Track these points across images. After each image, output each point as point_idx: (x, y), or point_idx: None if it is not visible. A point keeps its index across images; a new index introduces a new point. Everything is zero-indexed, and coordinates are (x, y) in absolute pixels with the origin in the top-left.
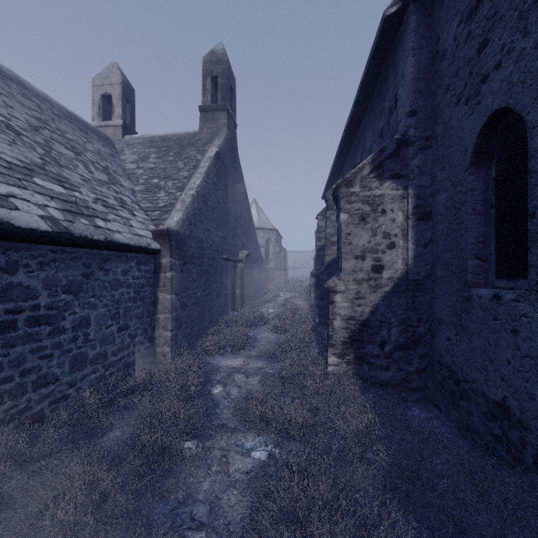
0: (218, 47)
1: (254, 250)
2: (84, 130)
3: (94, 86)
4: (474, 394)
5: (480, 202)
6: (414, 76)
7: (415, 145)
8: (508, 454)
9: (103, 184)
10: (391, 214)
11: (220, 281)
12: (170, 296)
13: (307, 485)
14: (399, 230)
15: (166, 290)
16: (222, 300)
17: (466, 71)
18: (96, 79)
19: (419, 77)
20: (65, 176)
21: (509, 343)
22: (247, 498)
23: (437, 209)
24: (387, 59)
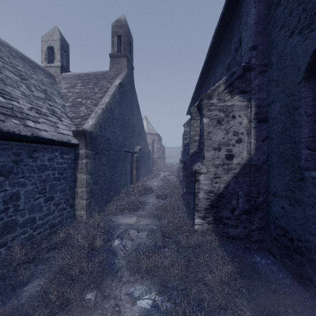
0: (122, 17)
1: (144, 146)
2: (33, 67)
3: (42, 41)
4: (307, 251)
5: (310, 106)
6: (255, 21)
7: (256, 70)
8: None
9: (40, 99)
10: (239, 119)
11: (122, 165)
12: (85, 176)
13: None
14: (244, 130)
15: (82, 172)
16: (123, 177)
17: (299, 9)
18: (43, 37)
19: (258, 22)
20: (7, 91)
21: None
22: None
23: (272, 115)
24: (233, 15)
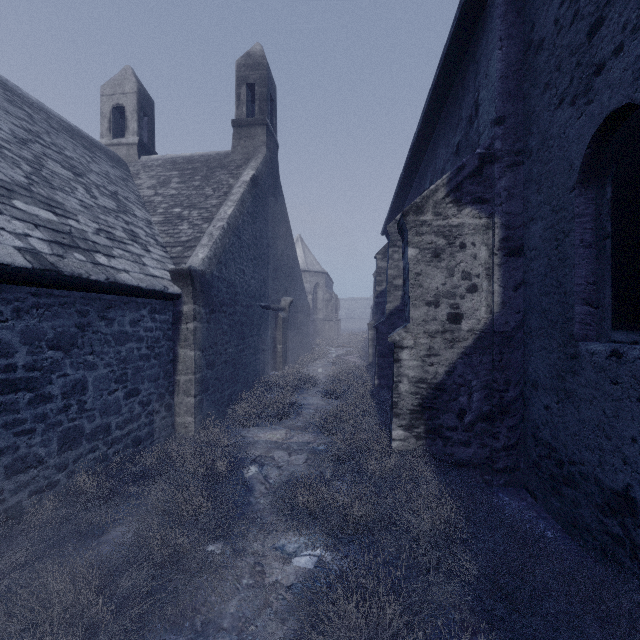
0: (256, 48)
1: (299, 297)
2: (89, 148)
3: (103, 95)
4: (583, 480)
5: (590, 231)
6: (501, 73)
7: (503, 162)
8: (634, 561)
9: (110, 212)
10: (472, 249)
11: (258, 334)
12: (193, 352)
13: (369, 608)
14: (482, 269)
15: (187, 345)
16: (260, 357)
17: (571, 62)
18: (105, 87)
19: (507, 75)
20: (57, 201)
21: (635, 415)
22: (288, 624)
23: (531, 242)
24: (466, 56)
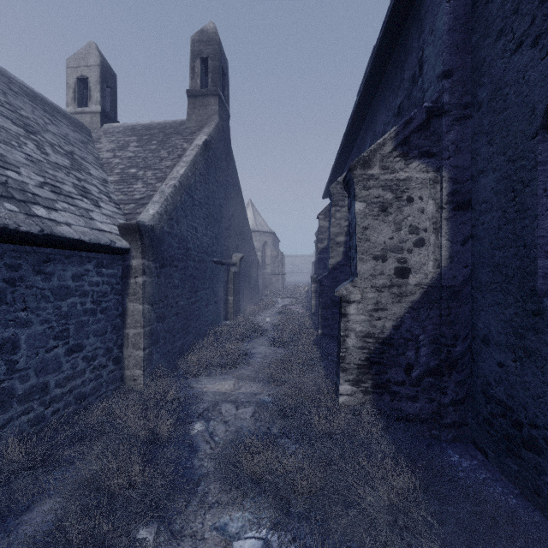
0: (209, 26)
1: (249, 253)
2: (50, 112)
3: (69, 67)
4: None
5: None
6: (449, 26)
7: (451, 115)
8: None
9: (61, 168)
10: (419, 203)
11: (210, 287)
12: (142, 306)
13: None
14: (430, 223)
15: (136, 299)
16: (212, 309)
17: (533, 0)
18: (70, 60)
19: (455, 28)
20: None
21: None
22: None
23: (481, 195)
24: (408, 19)
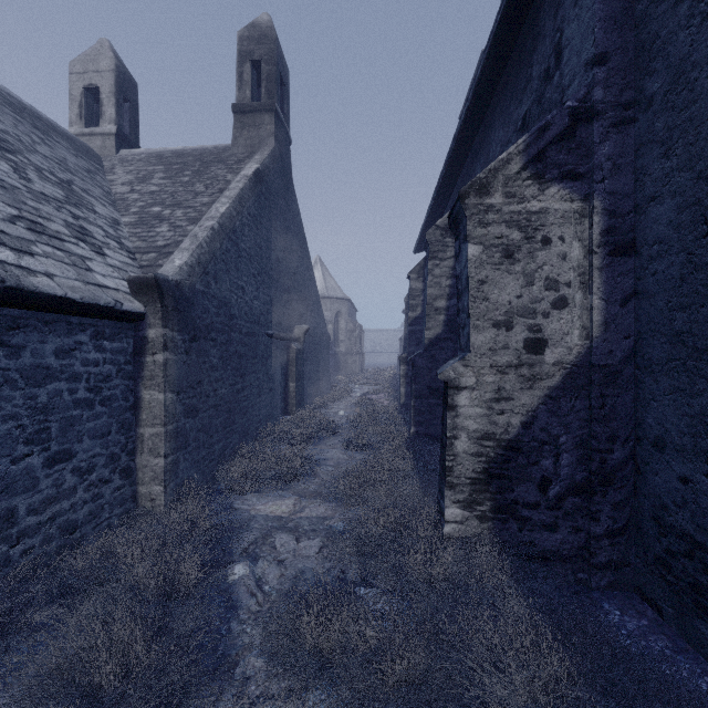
0: (263, 18)
1: (317, 325)
2: (43, 130)
3: (72, 73)
4: None
5: None
6: None
7: (605, 118)
8: None
9: (49, 200)
10: (559, 246)
11: (263, 369)
12: (162, 395)
13: None
14: (575, 275)
15: (155, 385)
16: (266, 399)
17: None
18: (75, 63)
19: None
20: None
21: None
22: None
23: (652, 233)
24: None
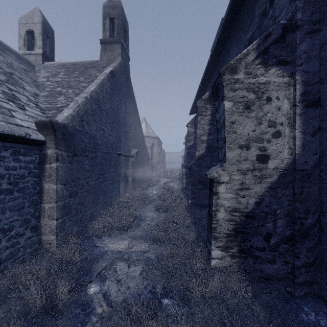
0: None
1: (142, 149)
2: (1, 49)
3: (20, 23)
4: None
5: None
6: None
7: (303, 29)
8: None
9: None
10: (276, 102)
11: (115, 171)
12: (55, 186)
13: None
14: (285, 119)
15: (51, 180)
16: (116, 186)
17: None
18: (22, 18)
19: None
20: None
21: None
22: None
23: None
24: None
